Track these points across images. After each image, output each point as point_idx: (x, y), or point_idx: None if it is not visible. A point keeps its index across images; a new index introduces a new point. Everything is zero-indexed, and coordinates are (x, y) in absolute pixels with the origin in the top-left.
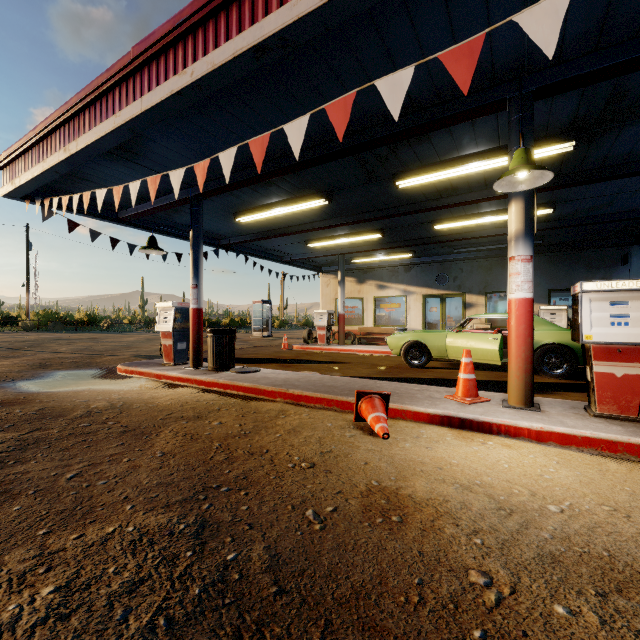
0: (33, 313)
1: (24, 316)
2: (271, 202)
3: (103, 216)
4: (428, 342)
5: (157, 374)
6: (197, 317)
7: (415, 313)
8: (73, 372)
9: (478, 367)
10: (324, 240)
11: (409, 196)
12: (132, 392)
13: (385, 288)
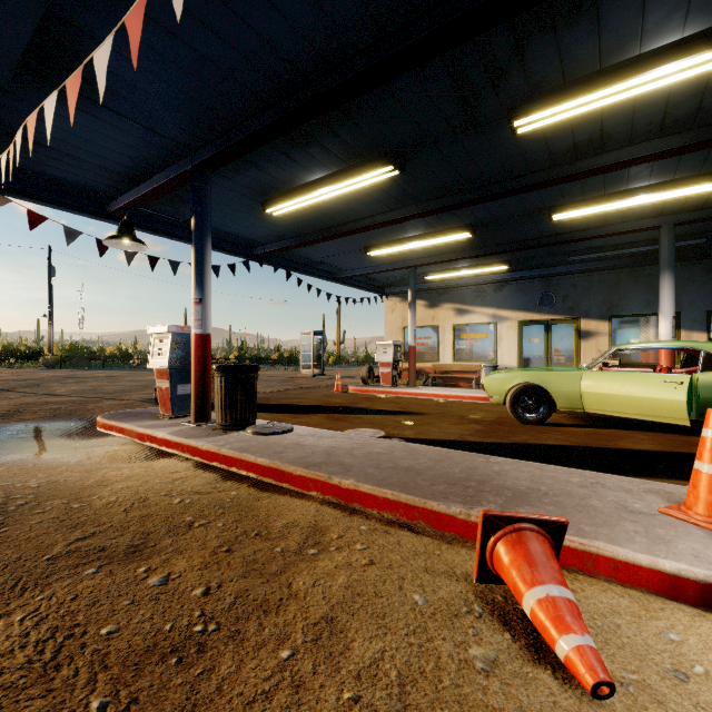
0: (57, 347)
1: (47, 351)
2: (313, 179)
3: (85, 209)
4: (550, 386)
5: (139, 433)
6: (201, 347)
7: (508, 345)
8: (37, 425)
9: (627, 424)
10: (389, 245)
11: (525, 159)
12: (78, 468)
13: (468, 313)
